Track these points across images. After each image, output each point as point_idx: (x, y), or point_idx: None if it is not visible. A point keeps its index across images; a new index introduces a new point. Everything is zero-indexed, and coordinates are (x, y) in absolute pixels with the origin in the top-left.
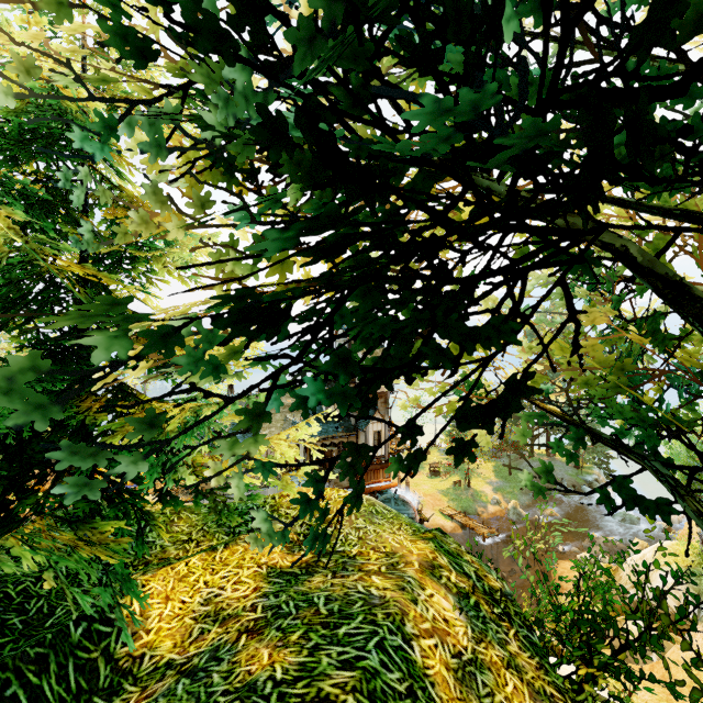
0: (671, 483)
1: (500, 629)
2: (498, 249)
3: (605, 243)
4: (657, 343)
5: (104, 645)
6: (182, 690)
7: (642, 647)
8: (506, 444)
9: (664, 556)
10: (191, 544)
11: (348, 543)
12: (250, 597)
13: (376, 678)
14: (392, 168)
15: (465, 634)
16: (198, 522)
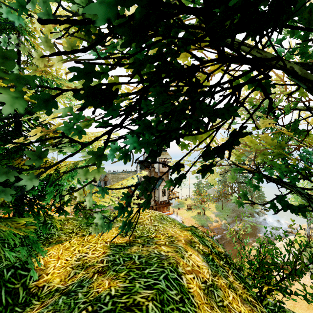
0: (307, 197)
1: (224, 270)
2: (226, 71)
3: (282, 65)
4: (297, 134)
5: (23, 281)
6: (62, 302)
7: (292, 278)
8: (221, 195)
9: (299, 236)
10: (73, 234)
11: (150, 232)
12: (101, 256)
13: (164, 293)
14: (172, 23)
15: (207, 272)
16: (77, 224)
